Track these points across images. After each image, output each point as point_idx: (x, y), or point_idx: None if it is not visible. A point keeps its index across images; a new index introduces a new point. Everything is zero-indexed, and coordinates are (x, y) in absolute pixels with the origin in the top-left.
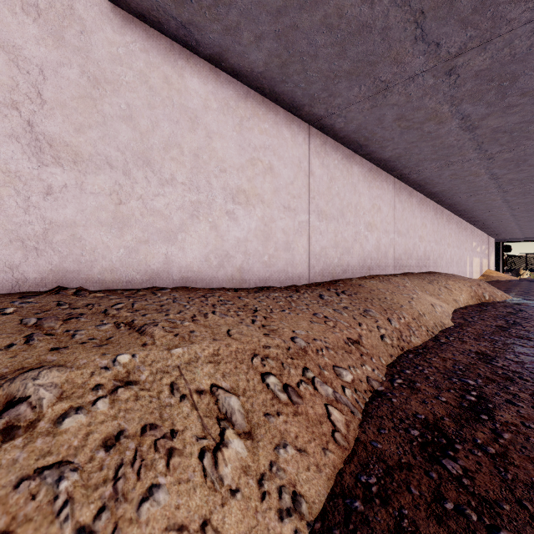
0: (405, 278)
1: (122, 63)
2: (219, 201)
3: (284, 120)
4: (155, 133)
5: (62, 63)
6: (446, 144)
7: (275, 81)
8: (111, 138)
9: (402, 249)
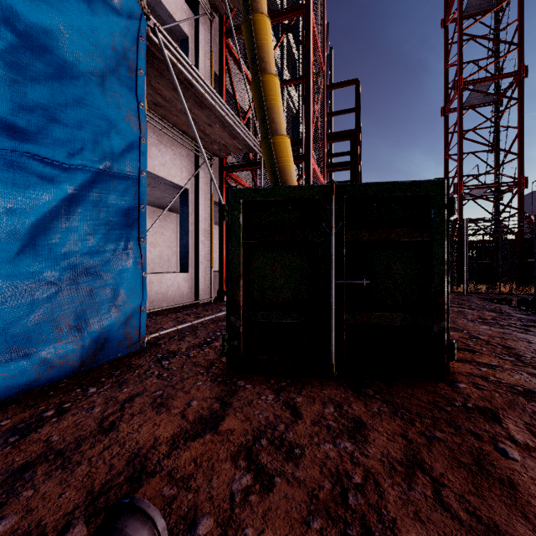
0: None
1: None
2: None
3: None
4: None
5: None
6: None
7: None
8: None
9: None
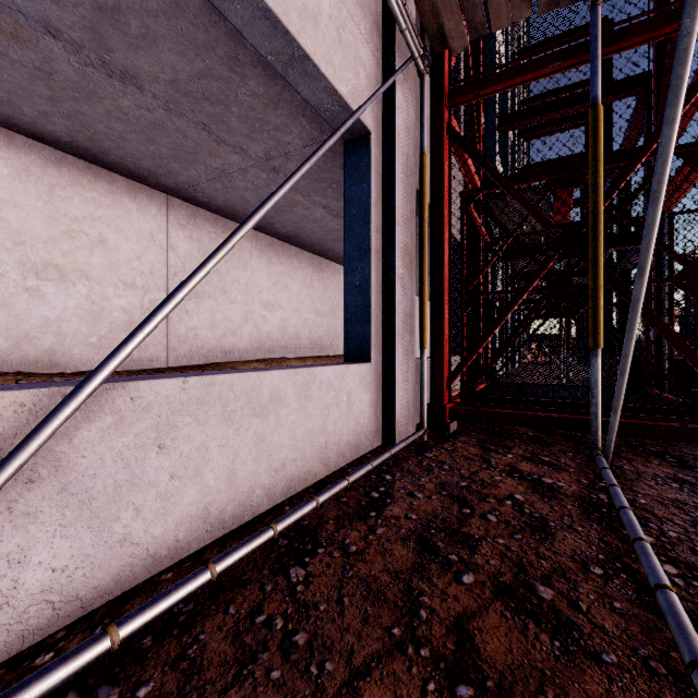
0: (310, 361)
1: None
2: (12, 277)
3: (125, 189)
4: None
5: None
6: (333, 228)
7: (94, 152)
8: None
9: (324, 330)
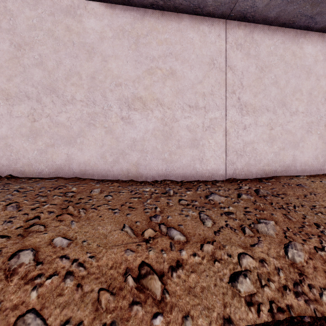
0: None
1: (36, 29)
2: (114, 110)
3: (189, 25)
4: (59, 69)
5: (0, 42)
6: None
7: None
8: (29, 80)
9: None
